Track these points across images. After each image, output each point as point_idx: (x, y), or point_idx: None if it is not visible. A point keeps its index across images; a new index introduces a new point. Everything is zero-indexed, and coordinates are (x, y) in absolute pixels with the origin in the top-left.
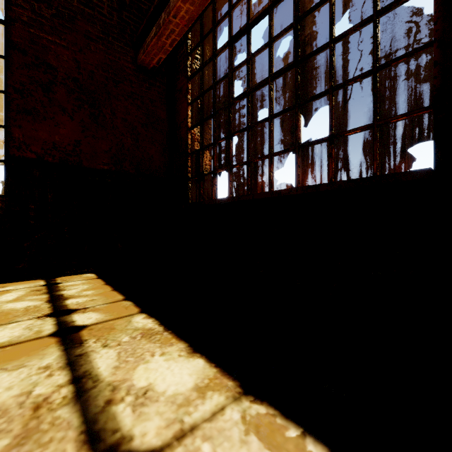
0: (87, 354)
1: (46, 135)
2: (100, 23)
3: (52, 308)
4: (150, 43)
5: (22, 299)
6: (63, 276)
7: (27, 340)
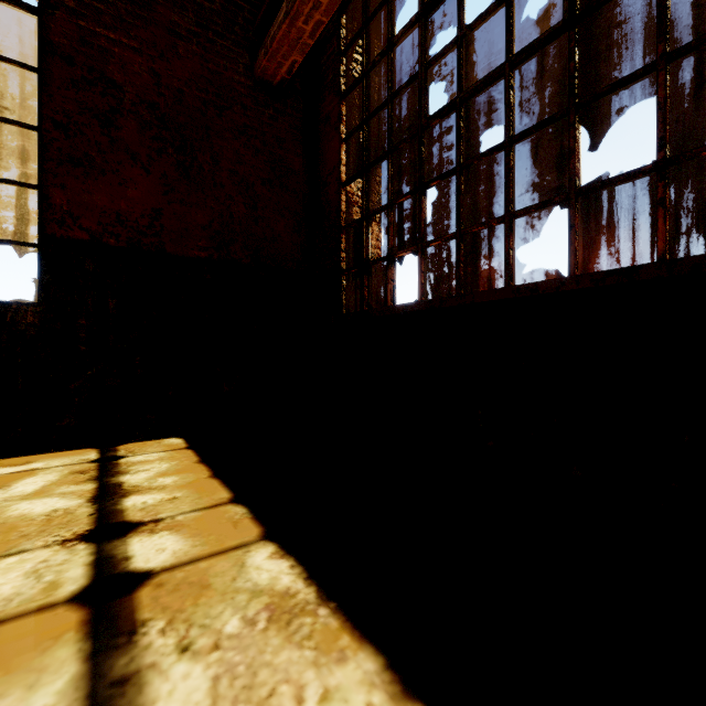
0: (138, 680)
1: (105, 200)
2: (194, 8)
3: (95, 519)
4: (276, 34)
5: (48, 493)
6: (131, 442)
7: (22, 611)
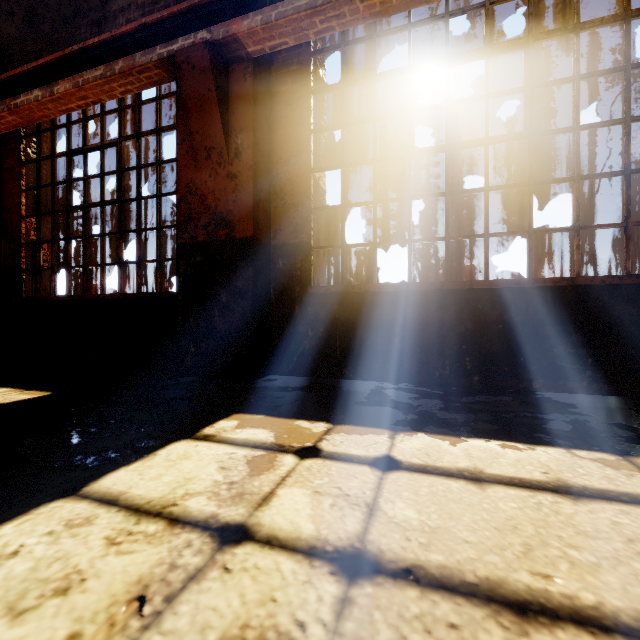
0: None
1: None
2: None
3: None
4: None
5: None
6: None
7: None
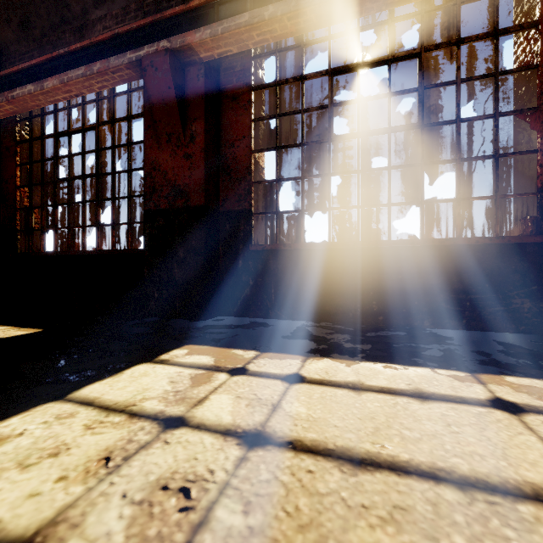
0: None
1: None
2: None
3: None
4: None
5: None
6: None
7: None
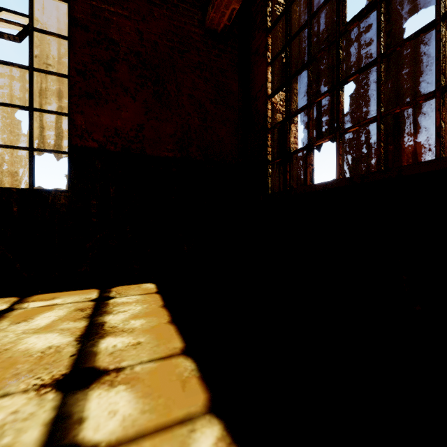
0: None
1: (108, 120)
2: None
3: (73, 361)
4: None
5: (53, 328)
6: (121, 285)
7: None
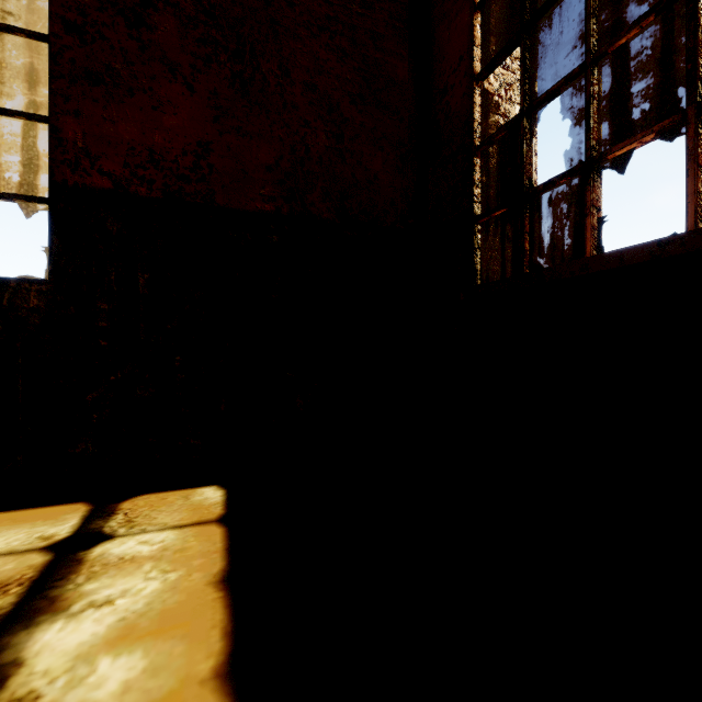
0: None
1: (133, 132)
2: None
3: None
4: None
5: None
6: (148, 492)
7: None
